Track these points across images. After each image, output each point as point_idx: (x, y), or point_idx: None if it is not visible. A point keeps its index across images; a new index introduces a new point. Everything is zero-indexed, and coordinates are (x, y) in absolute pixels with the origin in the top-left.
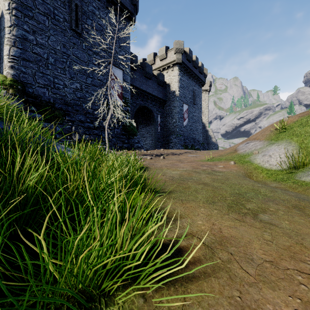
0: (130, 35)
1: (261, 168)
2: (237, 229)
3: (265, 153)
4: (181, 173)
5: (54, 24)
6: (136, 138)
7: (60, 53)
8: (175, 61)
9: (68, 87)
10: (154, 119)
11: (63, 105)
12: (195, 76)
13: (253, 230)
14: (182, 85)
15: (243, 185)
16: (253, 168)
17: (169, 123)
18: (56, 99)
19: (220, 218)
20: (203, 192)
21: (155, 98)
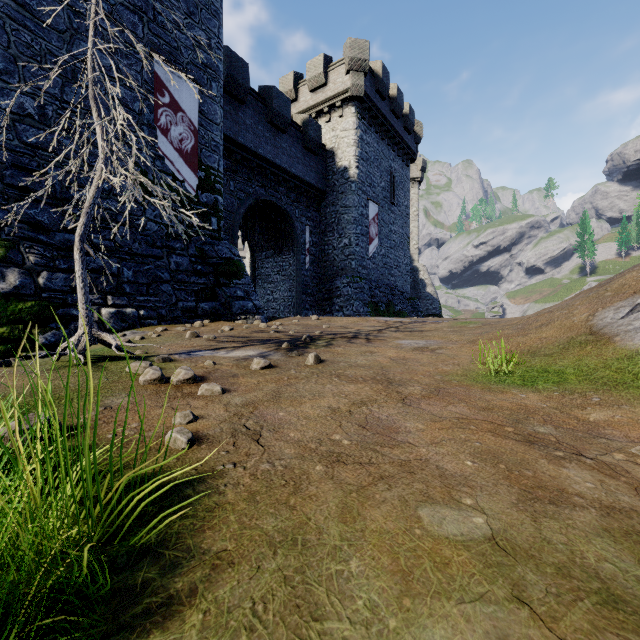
0: None
1: None
2: None
3: None
4: None
5: None
6: (239, 285)
7: None
8: (348, 91)
9: None
10: (294, 238)
11: None
12: (395, 137)
13: None
14: (366, 153)
15: None
16: None
17: (332, 249)
18: None
19: None
20: None
21: (297, 183)
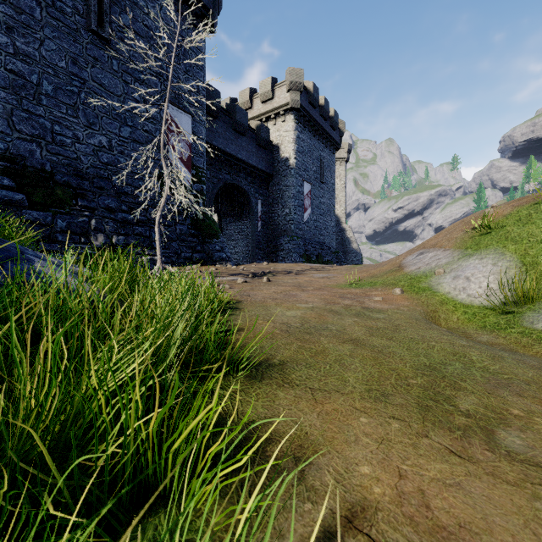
0: (203, 43)
1: (453, 302)
2: (464, 493)
3: (457, 273)
4: (304, 314)
5: (54, 17)
6: (217, 243)
7: (67, 74)
8: (289, 104)
9: (82, 142)
10: (250, 208)
11: (72, 177)
12: (323, 134)
13: (505, 495)
14: (302, 147)
15: (432, 342)
16: (438, 303)
17: (278, 216)
18: (58, 165)
19: (411, 451)
20: (355, 365)
21: (252, 170)
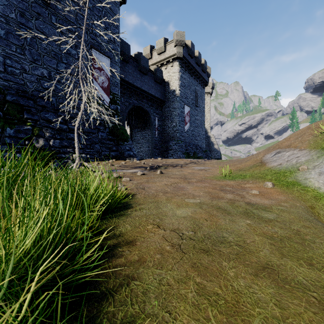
0: None
1: None
2: None
3: (321, 169)
4: (194, 214)
5: None
6: (127, 145)
7: (16, 23)
8: (175, 55)
9: (28, 73)
10: (150, 122)
11: (20, 97)
12: (197, 75)
13: None
14: (183, 83)
15: None
16: (312, 197)
17: (168, 127)
18: (9, 88)
19: None
20: None
21: (152, 97)
